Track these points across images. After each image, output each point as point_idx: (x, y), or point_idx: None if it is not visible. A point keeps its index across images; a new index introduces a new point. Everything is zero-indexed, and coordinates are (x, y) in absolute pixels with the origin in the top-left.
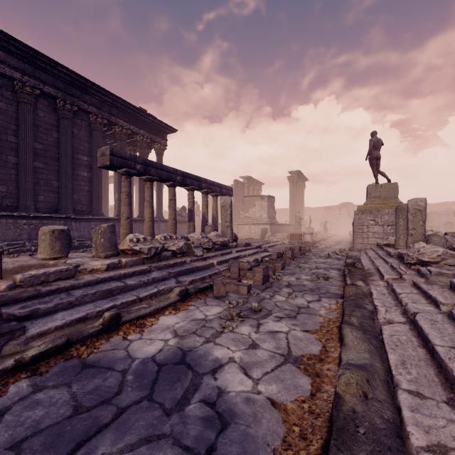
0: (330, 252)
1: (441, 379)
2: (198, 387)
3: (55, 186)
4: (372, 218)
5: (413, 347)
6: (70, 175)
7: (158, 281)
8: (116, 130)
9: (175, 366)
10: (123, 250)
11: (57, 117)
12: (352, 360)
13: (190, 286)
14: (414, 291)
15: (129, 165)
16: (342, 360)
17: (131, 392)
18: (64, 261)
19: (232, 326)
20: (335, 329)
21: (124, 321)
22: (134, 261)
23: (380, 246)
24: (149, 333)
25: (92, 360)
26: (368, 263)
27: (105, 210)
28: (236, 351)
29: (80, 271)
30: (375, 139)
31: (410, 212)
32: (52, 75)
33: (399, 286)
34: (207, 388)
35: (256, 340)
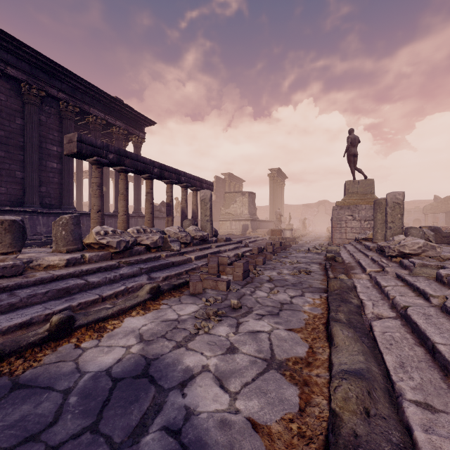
0: (309, 247)
1: (449, 385)
2: (161, 408)
3: (19, 177)
4: (350, 213)
5: (409, 345)
6: (36, 165)
7: (128, 277)
8: (90, 120)
9: (135, 380)
10: (88, 244)
11: (22, 102)
12: (345, 364)
13: (163, 282)
14: (399, 283)
15: (101, 154)
16: (333, 364)
17: (71, 421)
18: (14, 257)
19: (208, 327)
20: (321, 326)
21: (78, 325)
22: (100, 256)
23: (358, 240)
24: (109, 339)
25: (27, 378)
26: (348, 257)
27: (79, 205)
28: (211, 357)
29: (33, 267)
30: (352, 136)
31: (389, 206)
32: (15, 56)
33: (383, 278)
34: (172, 409)
35: (234, 342)
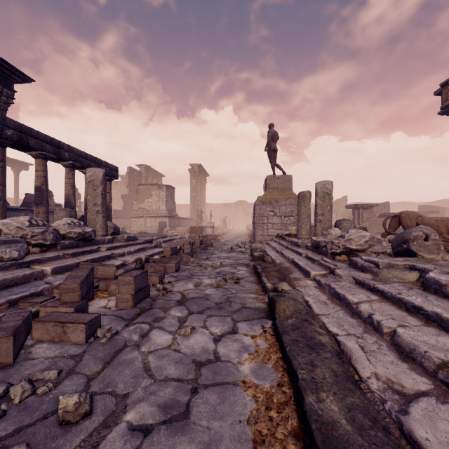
0: (232, 245)
1: None
2: None
3: None
4: (271, 209)
5: None
6: None
7: None
8: None
9: None
10: None
11: None
12: None
13: None
14: (371, 296)
15: None
16: None
17: None
18: None
19: None
20: None
21: None
22: None
23: (282, 236)
24: None
25: None
26: (277, 255)
27: None
28: None
29: None
30: (272, 131)
31: (319, 196)
32: None
33: (342, 287)
34: None
35: None
